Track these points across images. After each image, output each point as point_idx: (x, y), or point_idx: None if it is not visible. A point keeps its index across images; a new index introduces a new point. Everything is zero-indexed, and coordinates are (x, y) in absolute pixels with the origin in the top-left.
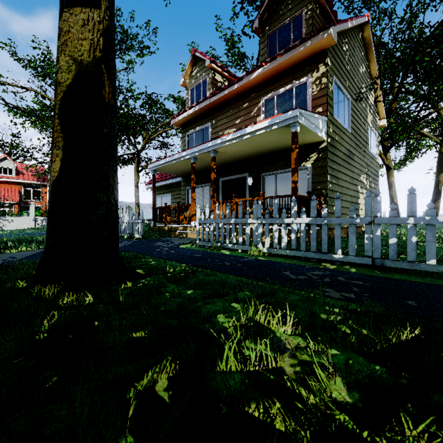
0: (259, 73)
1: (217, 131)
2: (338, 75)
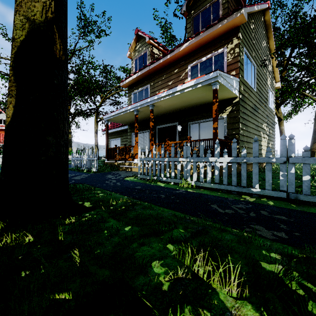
0: (186, 46)
1: (154, 90)
2: (247, 46)
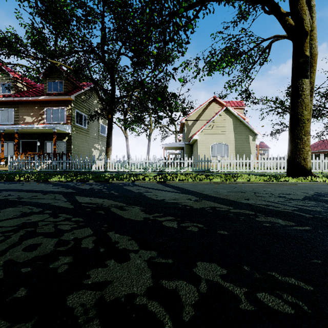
0: (43, 98)
1: (19, 114)
2: (78, 108)
